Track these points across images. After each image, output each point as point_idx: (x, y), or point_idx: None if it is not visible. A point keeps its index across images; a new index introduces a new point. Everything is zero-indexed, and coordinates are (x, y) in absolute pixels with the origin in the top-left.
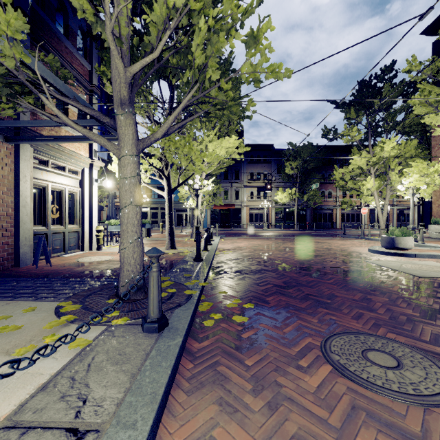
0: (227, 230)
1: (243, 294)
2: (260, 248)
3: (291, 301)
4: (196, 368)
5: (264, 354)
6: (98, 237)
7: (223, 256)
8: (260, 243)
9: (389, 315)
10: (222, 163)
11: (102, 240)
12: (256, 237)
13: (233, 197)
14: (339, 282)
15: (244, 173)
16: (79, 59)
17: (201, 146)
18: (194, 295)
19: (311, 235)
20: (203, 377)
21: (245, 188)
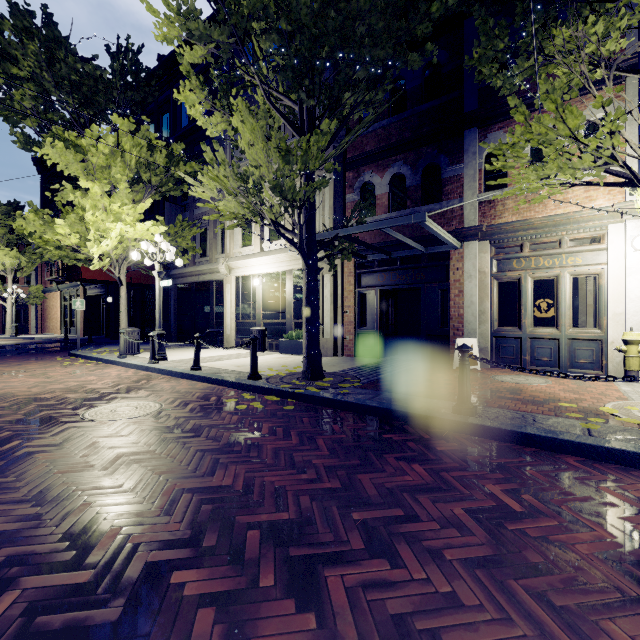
0: None
1: (269, 412)
2: None
3: (210, 422)
4: (218, 388)
5: (195, 396)
6: (623, 354)
7: None
8: None
9: (86, 442)
10: None
11: (630, 361)
12: None
13: None
14: (144, 498)
15: None
16: None
17: None
18: (280, 387)
19: None
20: (211, 388)
21: None
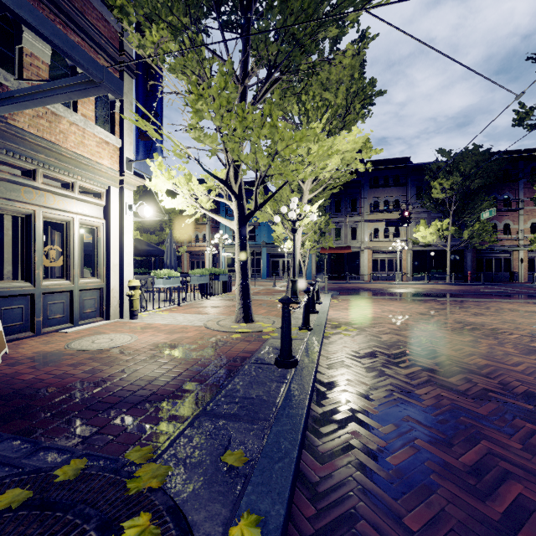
0: (339, 283)
1: None
2: (409, 323)
3: None
4: None
5: None
6: (131, 298)
7: (341, 344)
8: (403, 309)
9: None
10: (334, 180)
11: (137, 302)
12: (390, 296)
13: (348, 237)
14: None
15: (364, 202)
16: (99, 10)
17: (300, 149)
18: None
19: (485, 294)
20: None
21: (365, 223)
